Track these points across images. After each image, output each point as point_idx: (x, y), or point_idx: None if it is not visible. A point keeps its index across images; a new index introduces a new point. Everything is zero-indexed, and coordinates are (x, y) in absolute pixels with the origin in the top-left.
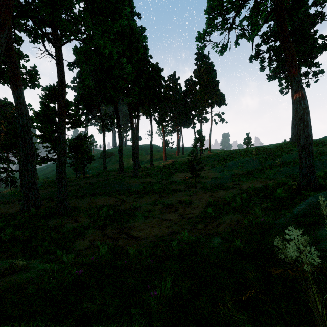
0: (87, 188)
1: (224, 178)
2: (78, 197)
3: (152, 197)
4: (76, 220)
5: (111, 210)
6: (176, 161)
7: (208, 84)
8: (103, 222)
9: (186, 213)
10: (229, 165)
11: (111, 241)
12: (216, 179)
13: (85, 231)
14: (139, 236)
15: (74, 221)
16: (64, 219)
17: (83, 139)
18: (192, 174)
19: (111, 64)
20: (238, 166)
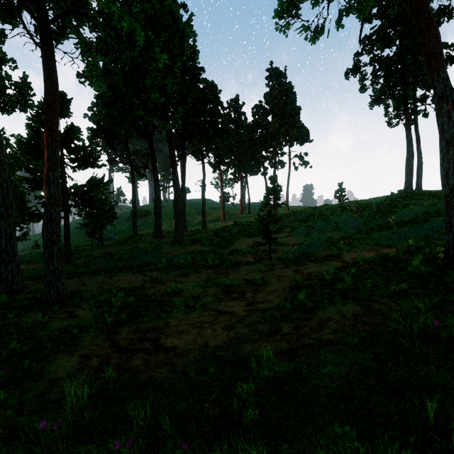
0: (103, 261)
1: (312, 245)
2: (87, 275)
3: (202, 275)
4: (71, 315)
5: (132, 296)
6: (239, 221)
7: (285, 111)
8: (116, 317)
9: (259, 300)
10: (318, 226)
11: (120, 358)
12: (302, 245)
13: (80, 335)
14: (175, 347)
15: (68, 316)
16: (52, 313)
17: (97, 185)
18: (264, 240)
19: (134, 53)
20: (332, 227)
